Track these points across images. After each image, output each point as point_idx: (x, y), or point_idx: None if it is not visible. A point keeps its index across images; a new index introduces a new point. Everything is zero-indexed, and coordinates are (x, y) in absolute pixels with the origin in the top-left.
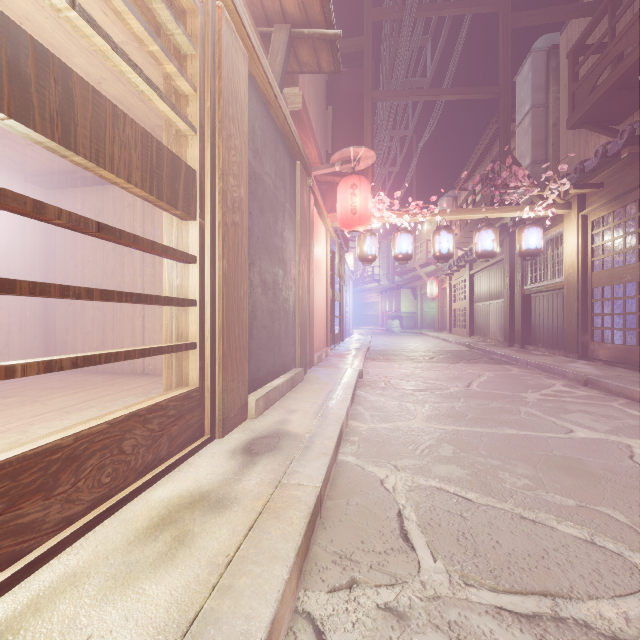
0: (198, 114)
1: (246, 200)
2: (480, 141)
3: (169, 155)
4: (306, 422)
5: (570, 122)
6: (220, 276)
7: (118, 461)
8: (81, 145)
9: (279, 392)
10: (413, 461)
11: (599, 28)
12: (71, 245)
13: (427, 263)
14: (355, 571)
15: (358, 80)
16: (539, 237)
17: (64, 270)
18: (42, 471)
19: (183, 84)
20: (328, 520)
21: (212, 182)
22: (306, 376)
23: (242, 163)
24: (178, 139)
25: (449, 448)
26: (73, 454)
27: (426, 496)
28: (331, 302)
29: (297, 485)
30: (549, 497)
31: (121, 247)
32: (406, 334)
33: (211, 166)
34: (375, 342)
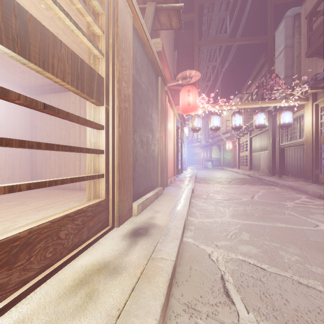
0: (105, 46)
1: (132, 95)
2: (255, 67)
3: (88, 67)
4: (165, 218)
5: (308, 53)
6: (117, 137)
7: (56, 243)
8: (33, 57)
9: (150, 200)
10: (226, 242)
11: (323, 2)
12: (44, 123)
13: (226, 132)
14: (198, 318)
15: (191, 36)
16: (290, 116)
17: (41, 136)
18: (6, 253)
19: (96, 29)
20: (179, 280)
21: (113, 84)
22: (164, 191)
23: (129, 75)
24: (94, 61)
25: (247, 235)
26: (27, 241)
27: (237, 266)
28: (176, 152)
29: (161, 259)
30: (313, 269)
31: (69, 124)
32: (215, 169)
33: (112, 75)
34: (199, 173)
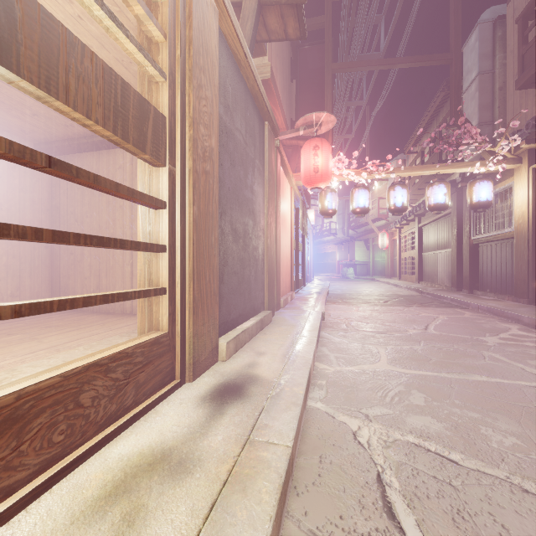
0: (168, 61)
1: (217, 151)
2: (428, 108)
3: (136, 96)
4: (275, 366)
5: (520, 82)
6: (190, 222)
7: (74, 416)
8: (26, 68)
9: (249, 334)
10: (384, 410)
11: None
12: (72, 203)
13: (378, 218)
14: None
15: (319, 55)
16: (490, 190)
17: (67, 224)
18: None
19: (152, 29)
20: (300, 483)
21: (182, 129)
22: (274, 318)
23: (213, 114)
24: (150, 88)
25: (420, 396)
26: (14, 414)
27: (405, 455)
28: (295, 252)
29: (266, 444)
30: None
31: (113, 204)
32: (360, 280)
33: (181, 113)
34: (333, 287)
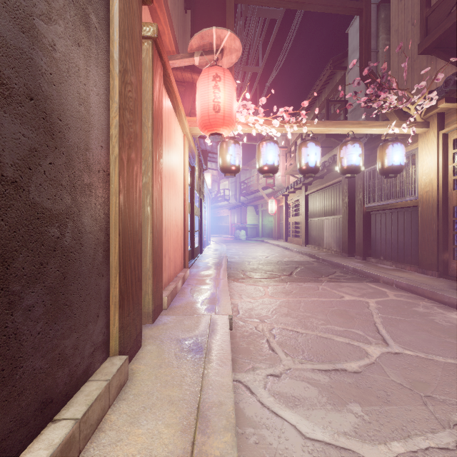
0: None
1: None
2: (313, 87)
3: None
4: None
5: (424, 45)
6: None
7: None
8: None
9: None
10: None
11: None
12: None
13: (266, 187)
14: None
15: None
16: (403, 154)
17: None
18: None
19: None
20: None
21: None
22: (137, 358)
23: None
24: None
25: None
26: None
27: None
28: (190, 217)
29: None
30: None
31: None
32: (251, 242)
33: None
34: (230, 251)
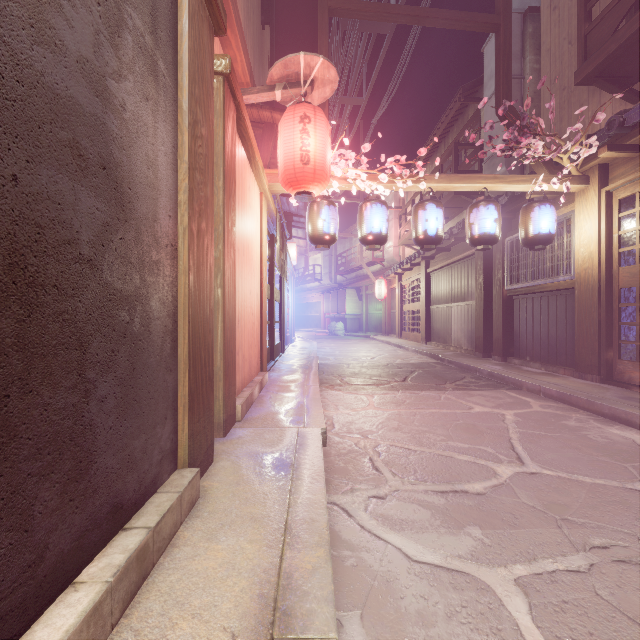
0: None
1: None
2: (437, 125)
3: None
4: None
5: (582, 73)
6: None
7: None
8: None
9: None
10: None
11: None
12: None
13: (372, 262)
14: None
15: None
16: (553, 218)
17: None
18: None
19: None
20: None
21: None
22: (209, 475)
23: None
24: None
25: None
26: None
27: None
28: (269, 303)
29: None
30: None
31: None
32: (352, 338)
33: None
34: (322, 351)
